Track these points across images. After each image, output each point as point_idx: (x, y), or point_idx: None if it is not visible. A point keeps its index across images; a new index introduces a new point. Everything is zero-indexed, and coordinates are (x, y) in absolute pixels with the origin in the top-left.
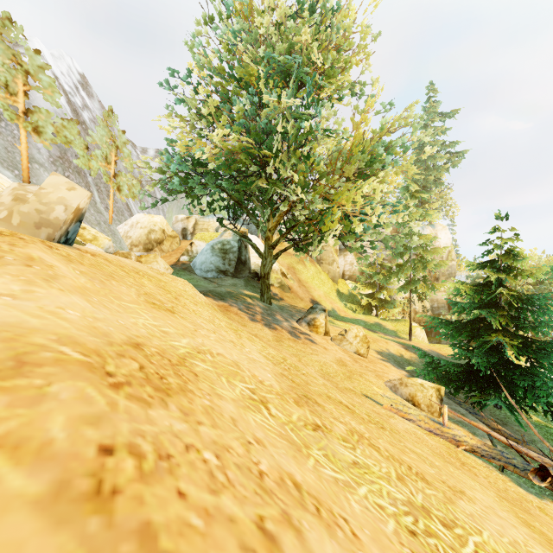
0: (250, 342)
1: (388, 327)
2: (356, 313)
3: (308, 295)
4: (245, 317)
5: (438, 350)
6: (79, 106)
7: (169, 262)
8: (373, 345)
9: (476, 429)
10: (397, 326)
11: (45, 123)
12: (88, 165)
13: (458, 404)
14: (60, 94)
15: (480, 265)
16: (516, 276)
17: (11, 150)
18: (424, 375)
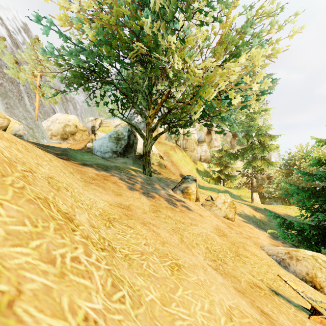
0: None
1: (234, 193)
2: (210, 183)
3: (178, 171)
4: (124, 186)
5: (273, 210)
6: (20, 42)
7: (79, 147)
8: None
9: None
10: (239, 192)
11: None
12: (17, 75)
13: None
14: None
15: None
16: None
17: None
18: (284, 236)
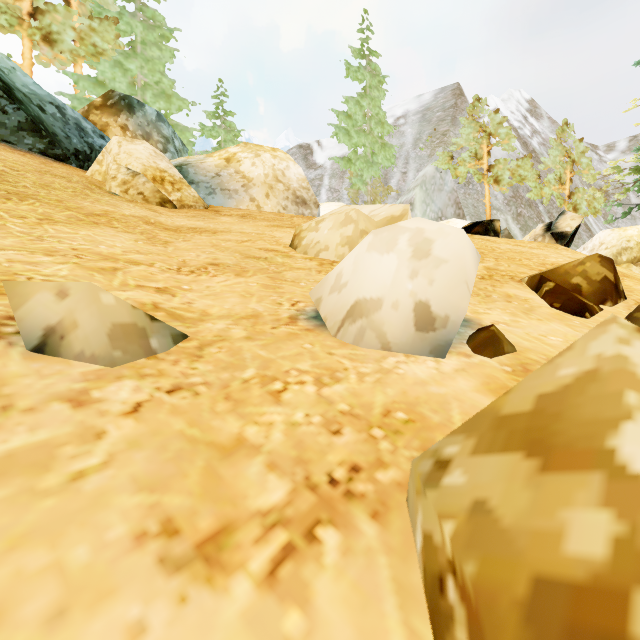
0: None
1: None
2: None
3: None
4: None
5: None
6: (528, 136)
7: None
8: None
9: None
10: None
11: (502, 171)
12: (540, 194)
13: None
14: (515, 138)
15: None
16: None
17: (476, 206)
18: None
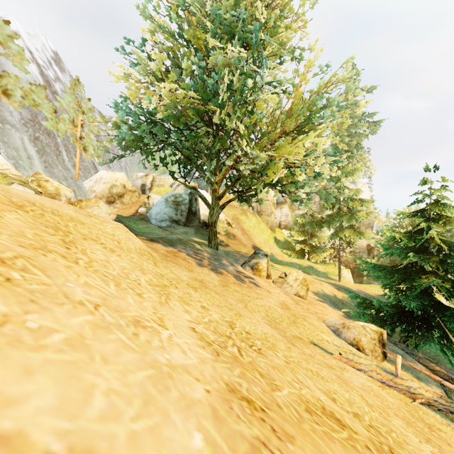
0: (181, 307)
1: (319, 270)
2: (291, 257)
3: (250, 242)
4: (193, 262)
5: (364, 290)
6: (52, 78)
7: (129, 213)
8: (310, 286)
9: (418, 372)
10: (326, 268)
11: (14, 86)
12: (56, 127)
13: (394, 344)
14: (29, 62)
15: (410, 214)
16: (446, 223)
17: None
18: (359, 315)
